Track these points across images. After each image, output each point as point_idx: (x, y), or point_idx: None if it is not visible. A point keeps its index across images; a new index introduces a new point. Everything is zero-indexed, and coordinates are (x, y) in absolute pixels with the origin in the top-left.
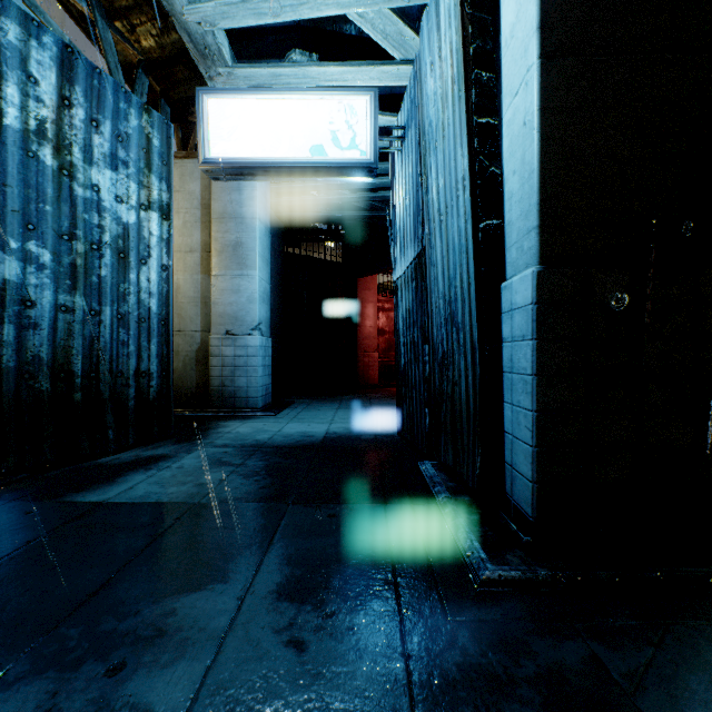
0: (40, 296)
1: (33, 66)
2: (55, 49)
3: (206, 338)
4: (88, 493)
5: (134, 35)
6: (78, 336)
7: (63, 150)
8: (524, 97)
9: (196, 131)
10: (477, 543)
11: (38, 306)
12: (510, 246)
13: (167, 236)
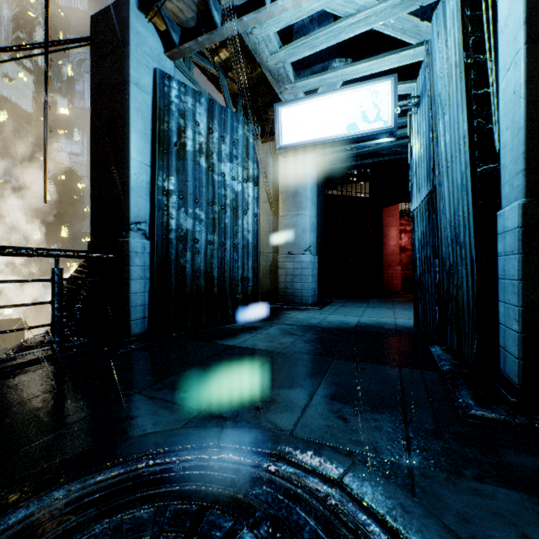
0: (200, 236)
1: (197, 116)
2: (206, 104)
3: (275, 257)
4: (225, 340)
5: (237, 77)
6: (215, 257)
7: (209, 157)
8: (514, 73)
9: (269, 124)
10: (468, 395)
11: (199, 242)
12: (503, 183)
13: (257, 196)
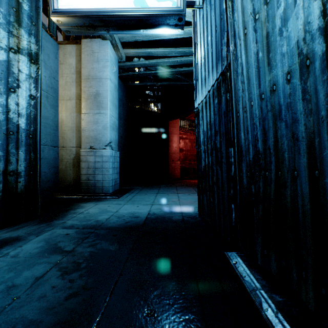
0: None
1: None
2: None
3: (78, 151)
4: None
5: None
6: None
7: None
8: None
9: None
10: None
11: None
12: None
13: (35, 75)
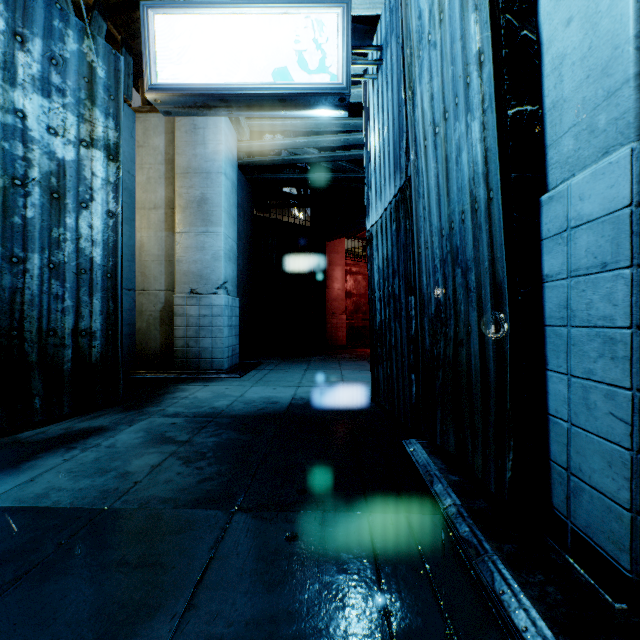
0: None
1: None
2: None
3: (170, 297)
4: None
5: None
6: None
7: None
8: None
9: None
10: (542, 621)
11: None
12: (557, 137)
13: (114, 179)
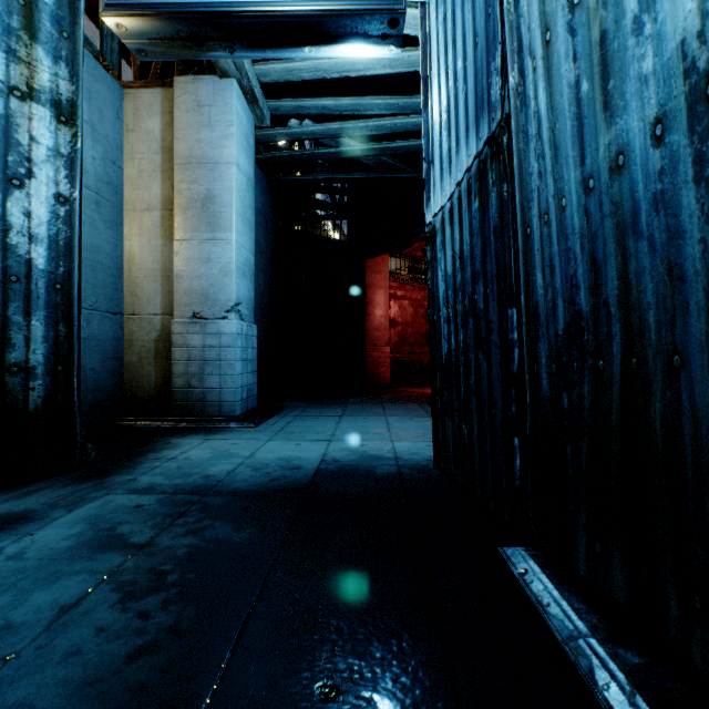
0: None
1: None
2: None
3: (168, 324)
4: None
5: None
6: None
7: None
8: None
9: None
10: None
11: None
12: None
13: (69, 150)
